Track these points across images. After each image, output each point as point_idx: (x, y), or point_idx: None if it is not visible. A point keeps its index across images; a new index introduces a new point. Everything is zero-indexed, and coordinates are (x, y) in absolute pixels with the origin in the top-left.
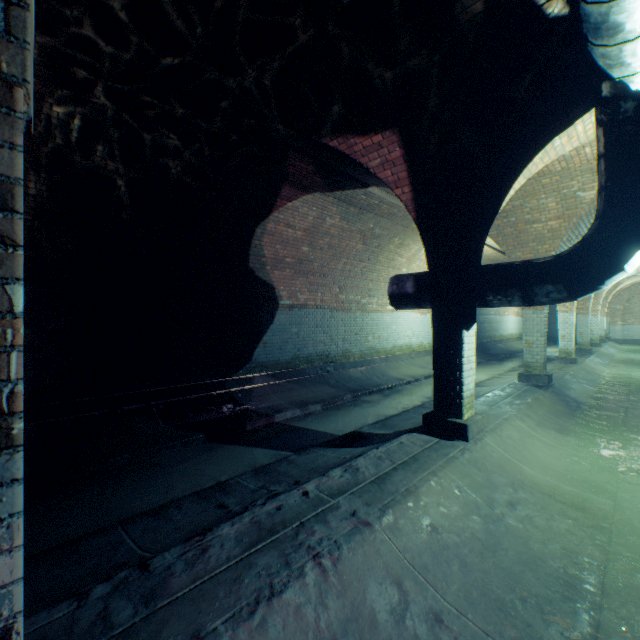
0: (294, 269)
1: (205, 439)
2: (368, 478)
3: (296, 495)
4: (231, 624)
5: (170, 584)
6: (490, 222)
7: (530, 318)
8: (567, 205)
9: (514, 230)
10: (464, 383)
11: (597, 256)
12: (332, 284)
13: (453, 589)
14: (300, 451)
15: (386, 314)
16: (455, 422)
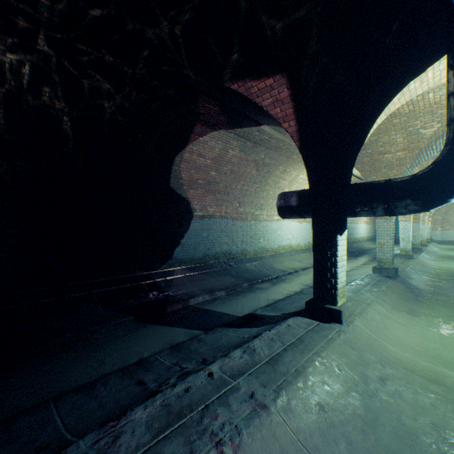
0: (205, 188)
1: (134, 320)
2: (263, 359)
3: (202, 376)
4: None
5: None
6: (358, 149)
7: (382, 225)
8: (411, 140)
9: (370, 159)
10: (338, 277)
11: (449, 175)
12: (233, 200)
13: None
14: (208, 331)
15: (273, 222)
16: (331, 308)
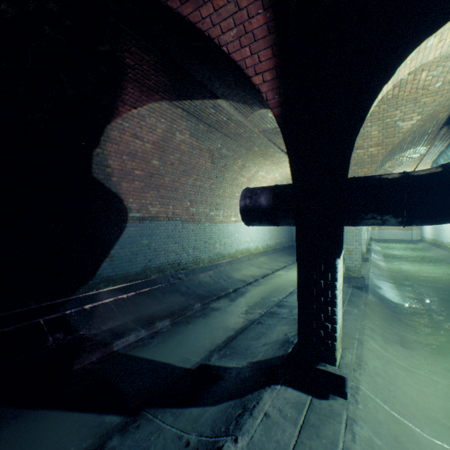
0: (144, 182)
1: None
2: None
3: None
4: None
5: None
6: (359, 128)
7: (350, 230)
8: (387, 134)
9: None
10: (337, 320)
11: None
12: (183, 198)
13: None
14: (128, 423)
15: (230, 224)
16: (329, 372)
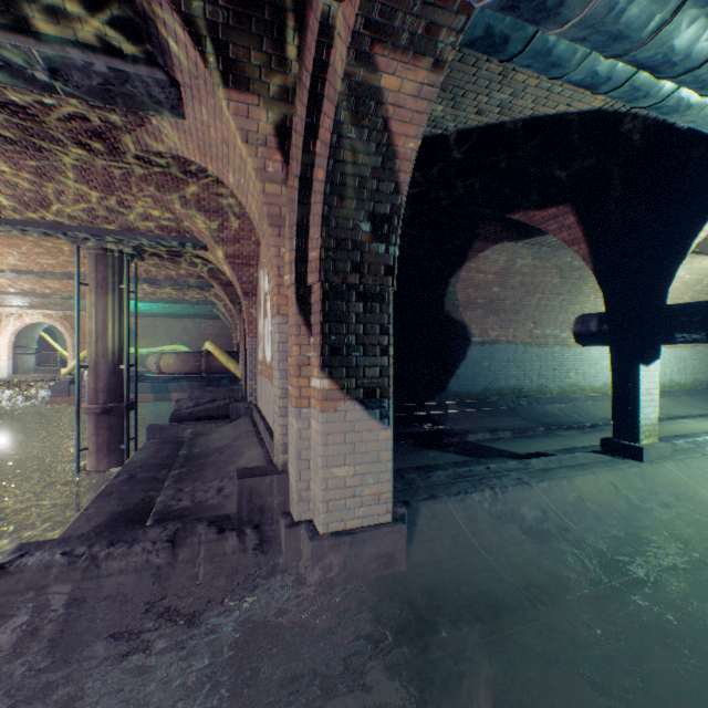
0: (485, 309)
1: (413, 444)
2: (535, 468)
3: (481, 467)
4: (447, 495)
5: (416, 482)
6: (675, 265)
7: None
8: None
9: None
10: (641, 412)
11: None
12: (525, 320)
13: (583, 524)
14: (487, 458)
15: (593, 348)
16: (630, 445)
